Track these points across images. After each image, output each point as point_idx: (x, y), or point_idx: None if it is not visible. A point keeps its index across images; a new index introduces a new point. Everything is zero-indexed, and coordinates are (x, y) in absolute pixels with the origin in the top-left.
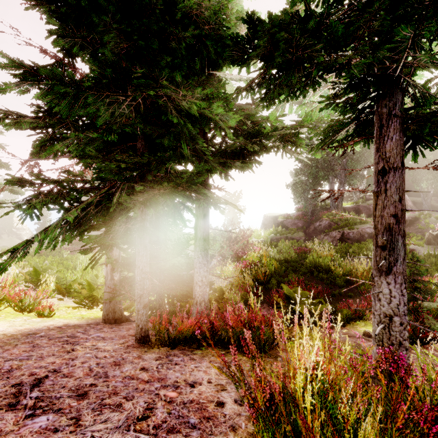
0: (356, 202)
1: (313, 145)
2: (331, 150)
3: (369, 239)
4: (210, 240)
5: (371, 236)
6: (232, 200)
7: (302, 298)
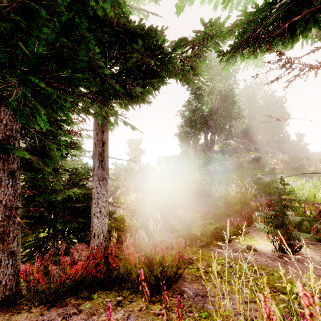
0: (222, 147)
1: (224, 53)
2: (242, 60)
3: (231, 172)
4: (116, 175)
5: (233, 170)
6: (134, 145)
7: (195, 220)
